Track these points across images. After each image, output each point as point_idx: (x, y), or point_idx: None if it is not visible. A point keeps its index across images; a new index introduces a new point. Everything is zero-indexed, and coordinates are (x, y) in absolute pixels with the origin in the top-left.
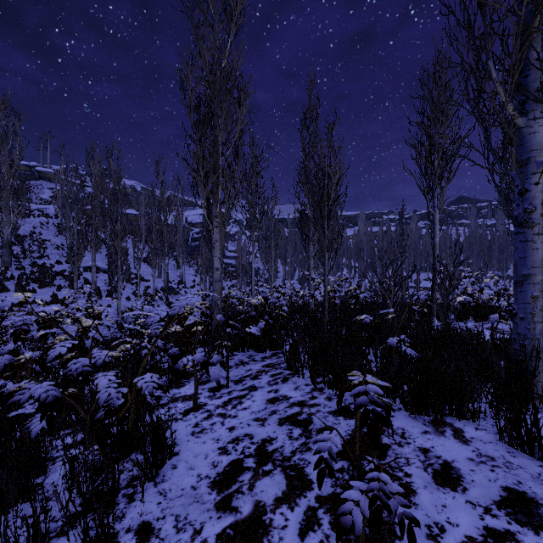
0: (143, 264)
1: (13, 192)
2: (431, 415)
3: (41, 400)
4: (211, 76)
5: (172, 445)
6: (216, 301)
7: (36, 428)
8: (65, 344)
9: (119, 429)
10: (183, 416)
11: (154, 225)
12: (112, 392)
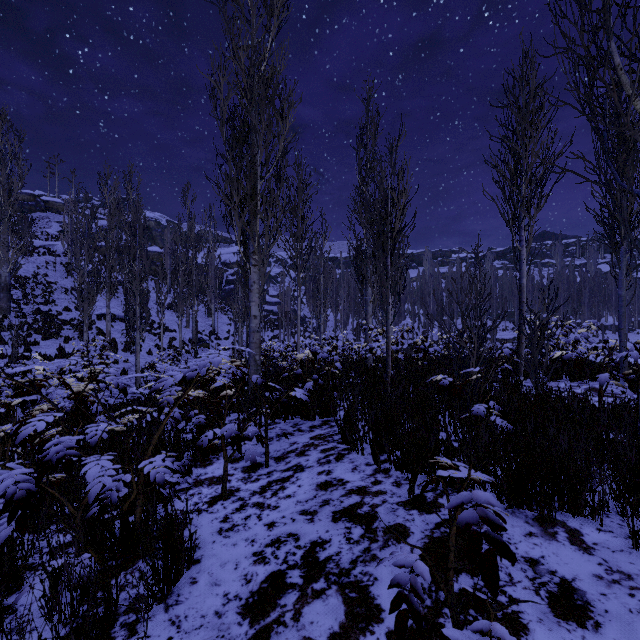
0: (168, 311)
1: (12, 225)
2: (534, 509)
3: (8, 496)
4: (248, 81)
5: (192, 547)
6: (254, 356)
7: (4, 532)
8: (45, 417)
9: (121, 528)
10: (209, 506)
11: (181, 264)
12: (107, 483)
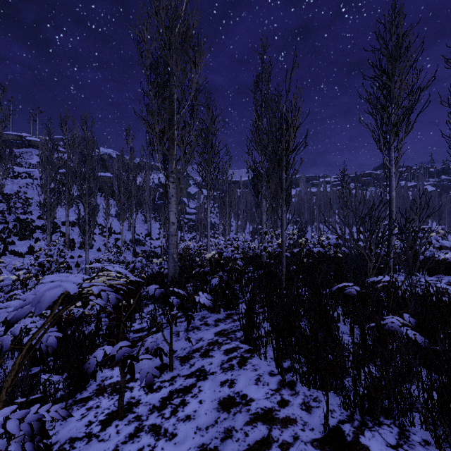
0: (116, 219)
1: None
2: None
3: None
4: (166, 32)
5: None
6: (172, 254)
7: None
8: None
9: None
10: (102, 428)
11: (122, 184)
12: None
